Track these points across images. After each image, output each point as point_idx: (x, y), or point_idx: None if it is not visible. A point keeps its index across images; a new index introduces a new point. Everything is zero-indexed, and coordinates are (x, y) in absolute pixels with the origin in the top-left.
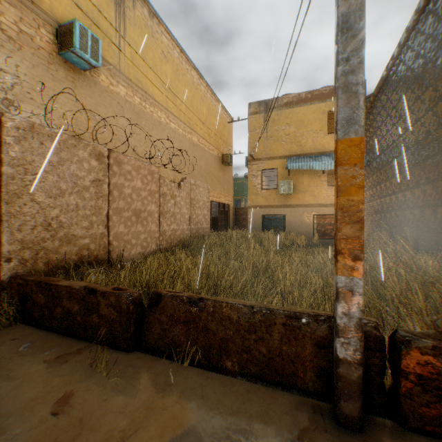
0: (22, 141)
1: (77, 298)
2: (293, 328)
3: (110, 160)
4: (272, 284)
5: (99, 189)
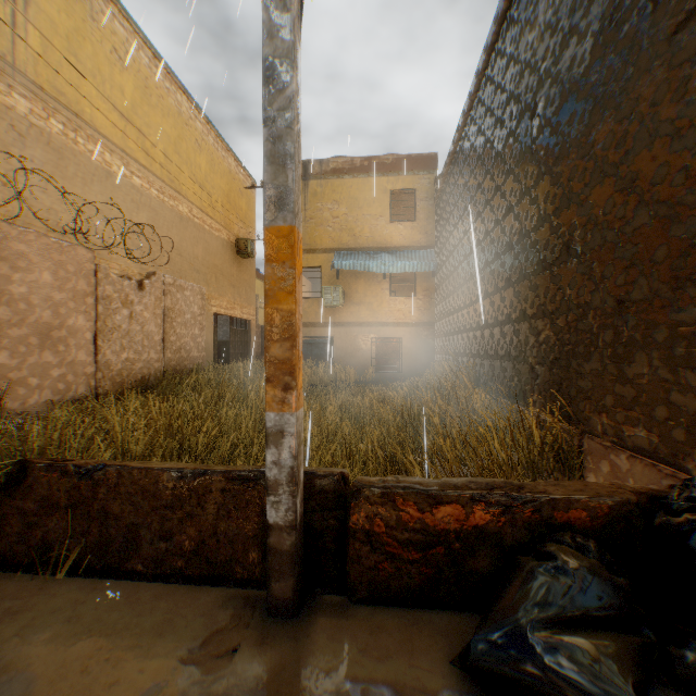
0: None
1: None
2: (235, 494)
3: None
4: None
5: None
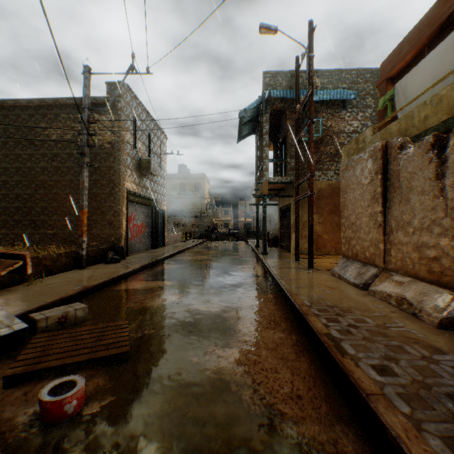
0: None
1: None
2: (68, 256)
3: None
4: None
5: None
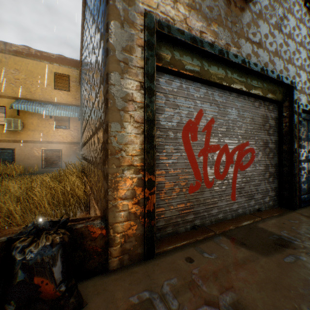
0: None
1: None
2: None
3: None
4: None
5: None
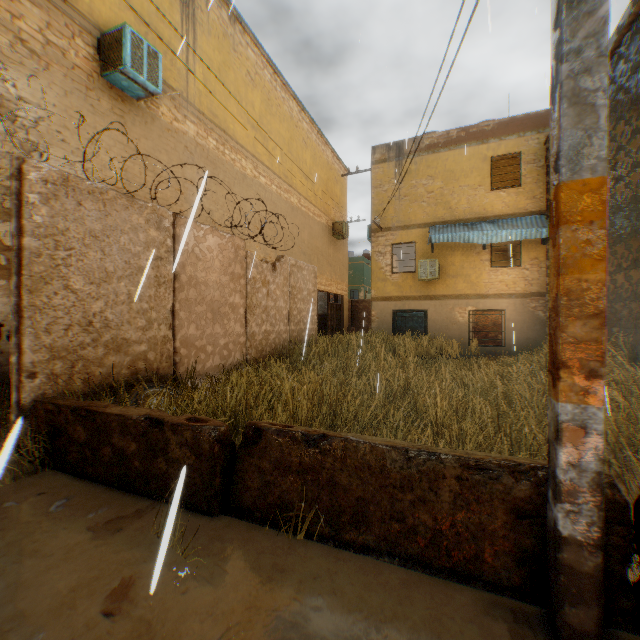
0: (51, 200)
1: (133, 432)
2: (473, 484)
3: (176, 229)
4: (415, 412)
5: (160, 272)
